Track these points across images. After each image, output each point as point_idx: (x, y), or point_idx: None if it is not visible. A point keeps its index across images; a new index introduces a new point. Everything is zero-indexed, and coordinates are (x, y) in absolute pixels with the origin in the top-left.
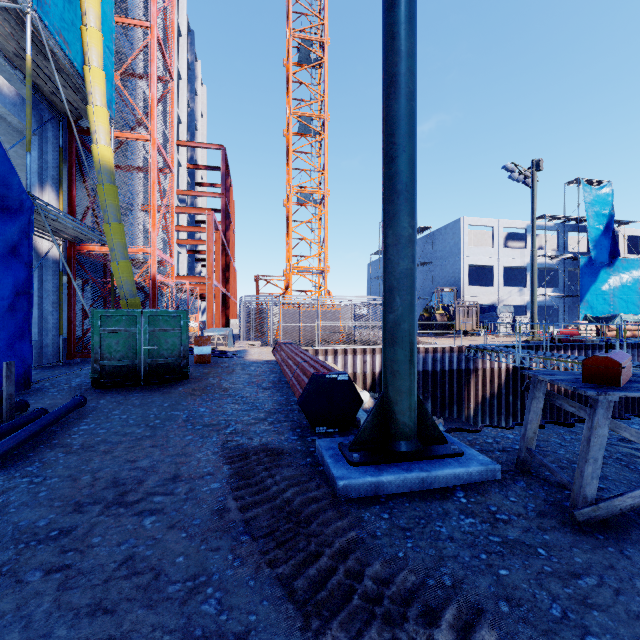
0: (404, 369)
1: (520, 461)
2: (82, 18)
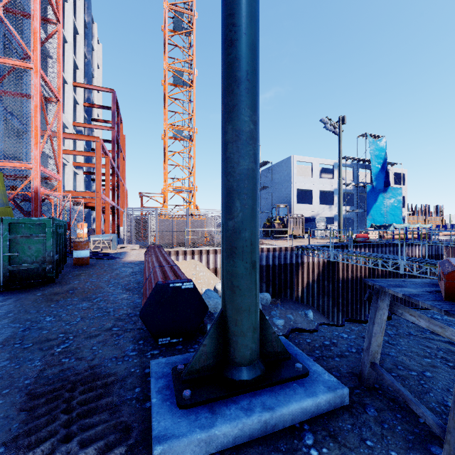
0: (245, 284)
1: (365, 376)
2: None
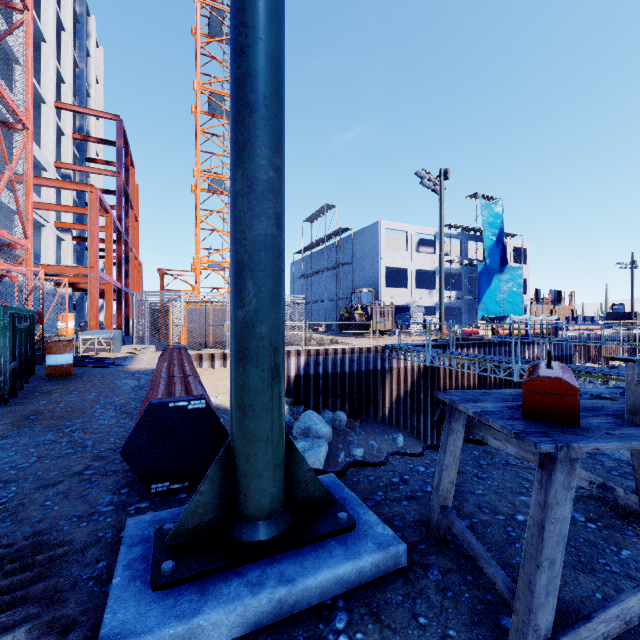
0: (261, 401)
1: (433, 525)
2: None
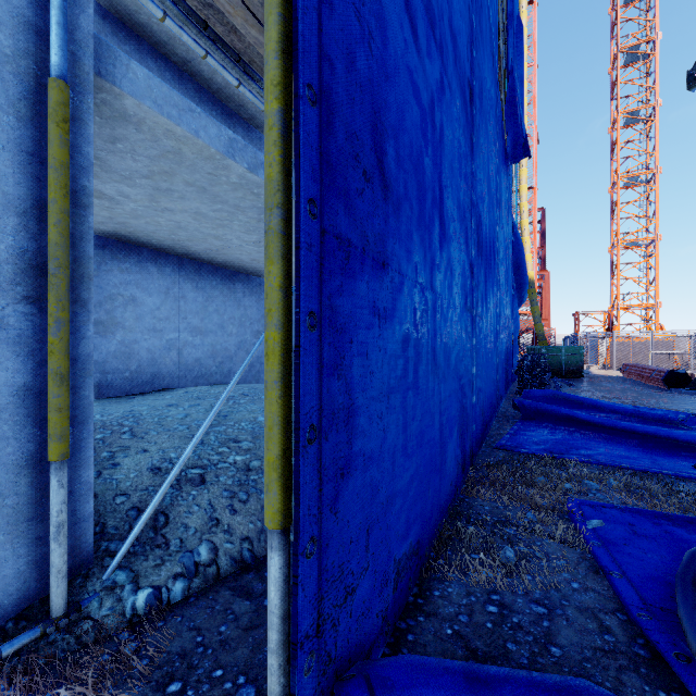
0: None
1: None
2: (521, 216)
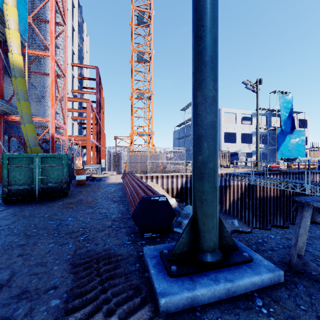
0: (210, 198)
1: (293, 264)
2: None
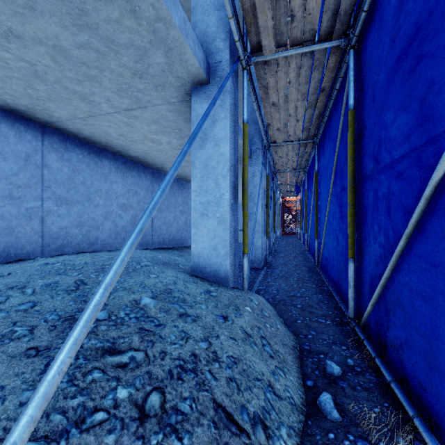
0: None
1: None
2: None
